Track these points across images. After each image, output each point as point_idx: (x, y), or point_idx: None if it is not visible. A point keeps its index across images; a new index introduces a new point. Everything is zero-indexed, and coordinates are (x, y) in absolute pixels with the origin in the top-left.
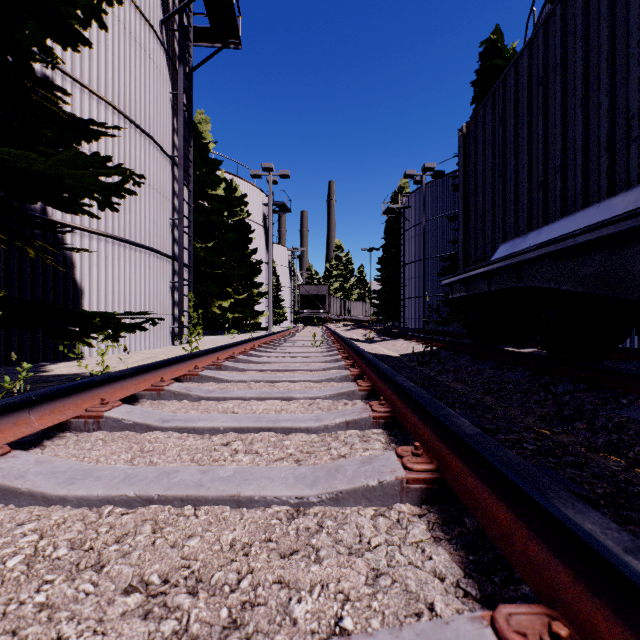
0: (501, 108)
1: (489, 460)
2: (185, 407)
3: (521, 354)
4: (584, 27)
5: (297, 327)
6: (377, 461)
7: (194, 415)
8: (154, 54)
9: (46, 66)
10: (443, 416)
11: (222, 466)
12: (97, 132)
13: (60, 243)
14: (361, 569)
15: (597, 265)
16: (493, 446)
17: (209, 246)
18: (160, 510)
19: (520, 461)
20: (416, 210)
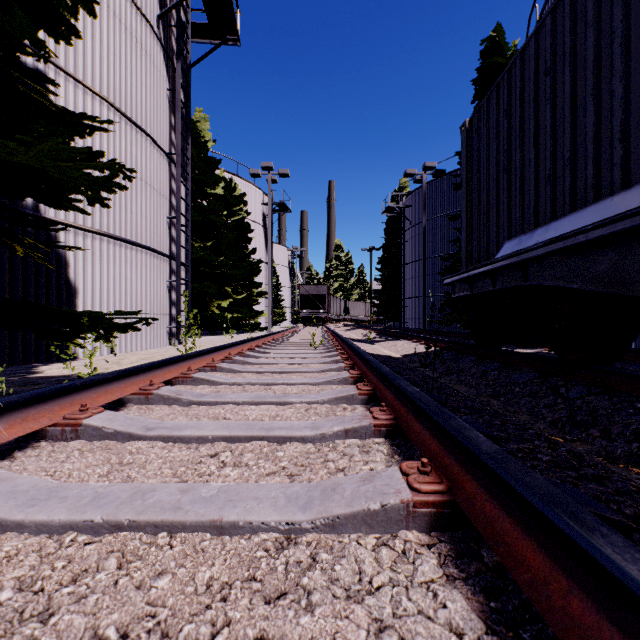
0: (506, 101)
1: (513, 486)
2: (174, 412)
3: (527, 355)
4: (595, 12)
5: (297, 327)
6: (379, 479)
7: (181, 422)
8: (151, 50)
9: (38, 60)
10: (454, 428)
11: (205, 483)
12: (89, 126)
13: (53, 241)
14: (361, 621)
15: (610, 262)
16: (516, 468)
17: (208, 245)
18: (130, 538)
19: (552, 489)
20: (416, 209)
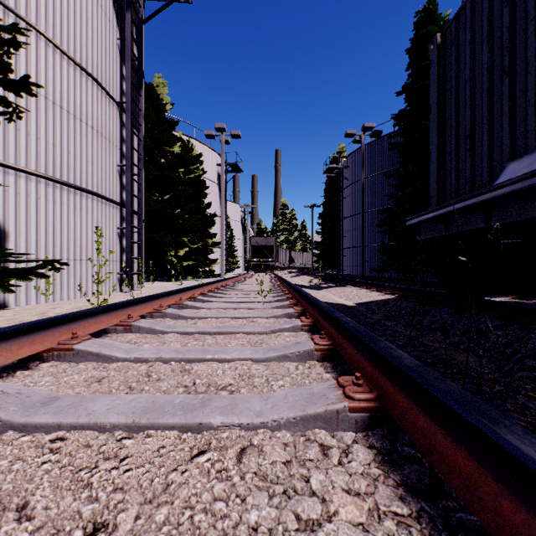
0: None
1: None
2: None
3: None
4: None
5: (247, 274)
6: None
7: None
8: None
9: None
10: None
11: None
12: None
13: None
14: None
15: None
16: None
17: (166, 199)
18: None
19: None
20: (354, 169)
